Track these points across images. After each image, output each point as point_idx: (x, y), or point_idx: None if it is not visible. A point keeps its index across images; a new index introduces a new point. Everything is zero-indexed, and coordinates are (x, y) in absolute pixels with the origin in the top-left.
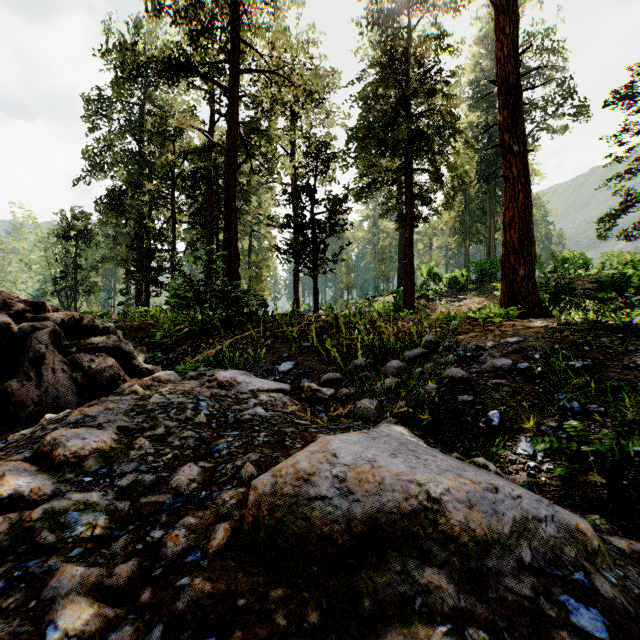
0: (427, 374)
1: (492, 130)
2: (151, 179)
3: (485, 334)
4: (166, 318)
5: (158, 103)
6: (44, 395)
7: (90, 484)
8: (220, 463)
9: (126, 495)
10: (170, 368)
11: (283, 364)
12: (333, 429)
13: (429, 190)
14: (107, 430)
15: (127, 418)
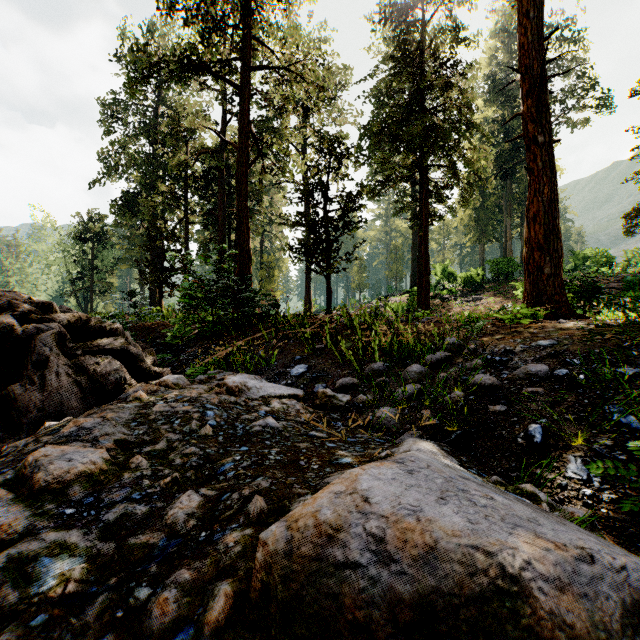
0: (452, 380)
1: (509, 125)
2: (164, 180)
3: (513, 336)
4: (176, 319)
5: (171, 105)
6: (48, 400)
7: (72, 517)
8: (225, 491)
9: (112, 534)
10: (180, 370)
11: (296, 367)
12: (352, 443)
13: (445, 186)
14: (102, 445)
15: (127, 430)
